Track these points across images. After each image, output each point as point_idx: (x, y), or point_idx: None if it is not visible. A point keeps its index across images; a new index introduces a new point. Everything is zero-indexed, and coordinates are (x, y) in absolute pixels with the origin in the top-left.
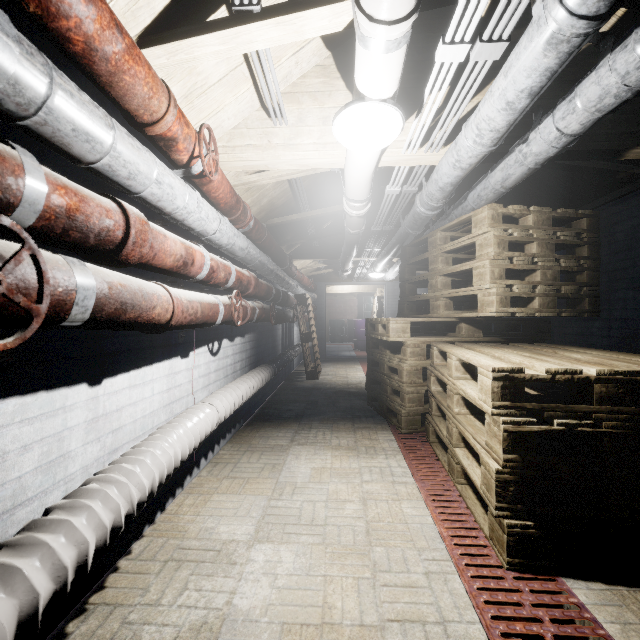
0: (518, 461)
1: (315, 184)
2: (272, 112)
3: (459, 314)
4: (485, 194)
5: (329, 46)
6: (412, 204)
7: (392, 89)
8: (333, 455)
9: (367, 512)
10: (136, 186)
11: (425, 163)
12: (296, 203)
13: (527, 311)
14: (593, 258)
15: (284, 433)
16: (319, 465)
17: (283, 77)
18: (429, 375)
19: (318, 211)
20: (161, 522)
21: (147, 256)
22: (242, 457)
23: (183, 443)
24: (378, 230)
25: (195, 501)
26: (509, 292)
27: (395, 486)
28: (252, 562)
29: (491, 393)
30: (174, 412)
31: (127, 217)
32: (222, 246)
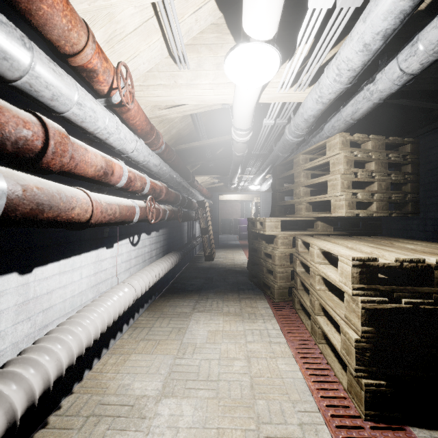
0: (373, 332)
1: (211, 120)
2: (177, 58)
3: (317, 214)
4: (338, 125)
5: (221, 8)
6: (280, 136)
7: (272, 31)
8: (224, 320)
9: (251, 368)
10: (59, 106)
11: (294, 100)
12: (197, 134)
13: (368, 212)
14: (414, 173)
15: (188, 302)
16: (214, 328)
17: (186, 31)
18: (295, 259)
19: (213, 140)
20: (88, 380)
21: (69, 165)
22: (155, 322)
23: (103, 319)
24: (256, 154)
25: (117, 360)
26: (355, 198)
27: (271, 345)
28: (159, 416)
29: (351, 277)
30: (100, 291)
31: (46, 129)
32: (139, 162)
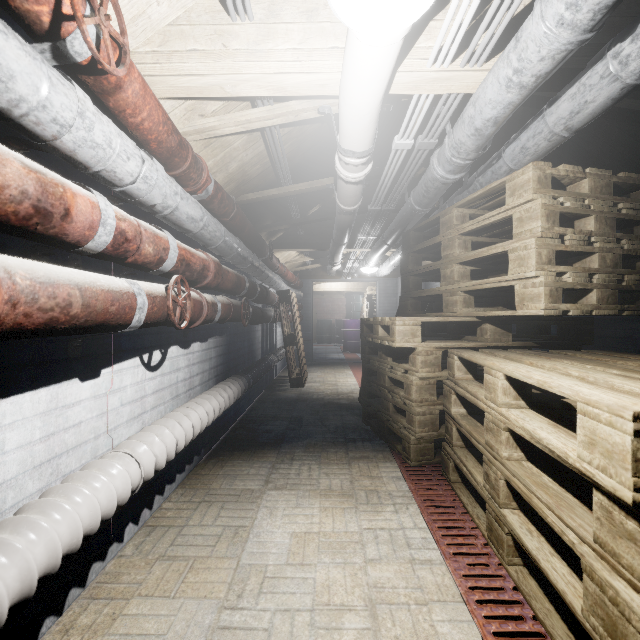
0: None
1: (299, 151)
2: None
3: (486, 312)
4: (534, 144)
5: None
6: (411, 188)
7: None
8: (322, 507)
9: (379, 636)
10: None
11: (458, 89)
12: (276, 176)
13: (583, 308)
14: None
15: (257, 469)
16: (302, 528)
17: None
18: (448, 392)
19: (303, 185)
20: None
21: None
22: (193, 514)
23: (25, 566)
24: (376, 210)
25: (96, 618)
26: (561, 282)
27: (416, 570)
28: None
29: (631, 461)
30: (63, 470)
31: None
32: (156, 209)
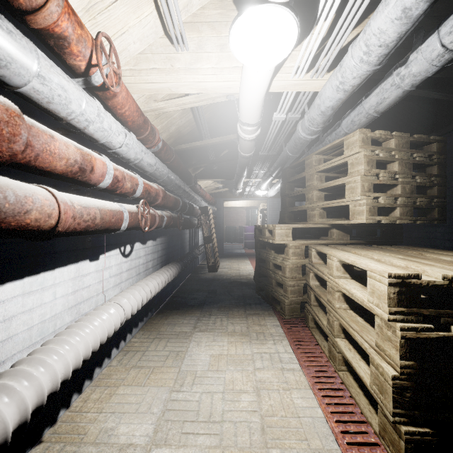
0: (416, 368)
1: (214, 117)
2: (173, 36)
3: (332, 221)
4: (358, 119)
5: None
6: (289, 138)
7: None
8: (229, 341)
9: (261, 404)
10: (11, 77)
11: (310, 89)
12: (199, 133)
13: (390, 219)
14: (441, 176)
15: (188, 320)
16: (217, 352)
17: (184, 5)
18: (308, 272)
19: (217, 139)
20: (63, 422)
21: (25, 155)
22: (150, 345)
23: (77, 352)
24: (264, 155)
25: (101, 395)
26: (376, 203)
27: (284, 373)
28: None
29: (387, 299)
30: (81, 312)
31: None
32: (131, 160)
